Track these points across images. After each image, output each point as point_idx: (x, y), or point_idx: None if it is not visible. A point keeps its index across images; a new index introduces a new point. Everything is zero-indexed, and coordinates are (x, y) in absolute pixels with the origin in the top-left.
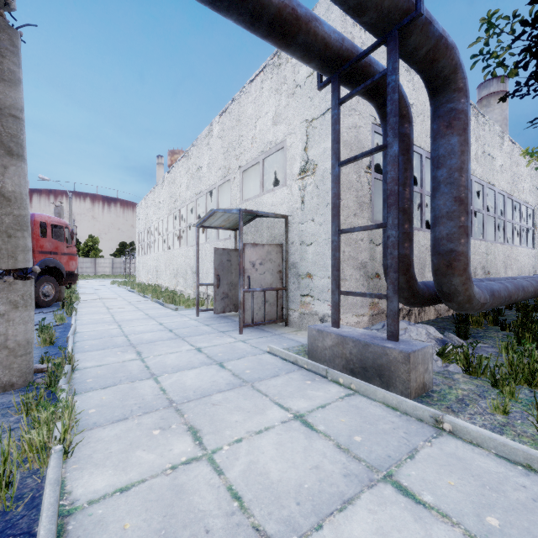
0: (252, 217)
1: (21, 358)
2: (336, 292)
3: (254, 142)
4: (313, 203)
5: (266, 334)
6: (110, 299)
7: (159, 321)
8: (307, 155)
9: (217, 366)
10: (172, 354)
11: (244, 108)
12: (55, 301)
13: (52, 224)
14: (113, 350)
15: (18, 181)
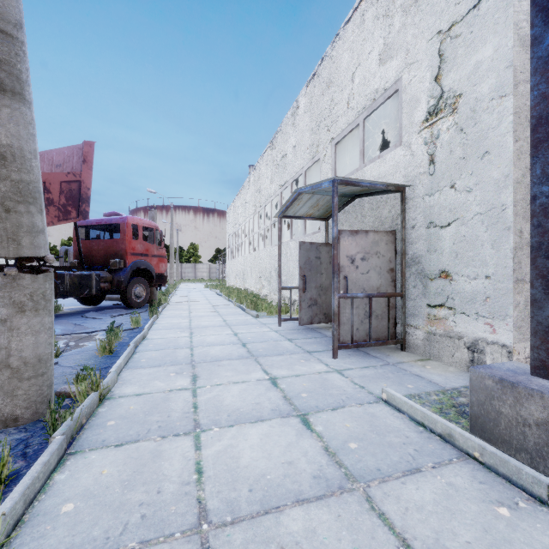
0: (349, 199)
1: (29, 382)
2: (546, 302)
3: (351, 100)
4: (452, 158)
5: (372, 361)
6: (197, 302)
7: (234, 330)
8: (440, 87)
9: (297, 421)
10: (236, 385)
11: (337, 61)
12: (146, 302)
13: (145, 227)
14: (167, 368)
15: (16, 131)
